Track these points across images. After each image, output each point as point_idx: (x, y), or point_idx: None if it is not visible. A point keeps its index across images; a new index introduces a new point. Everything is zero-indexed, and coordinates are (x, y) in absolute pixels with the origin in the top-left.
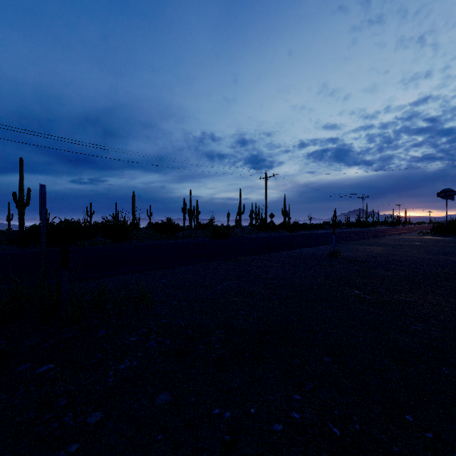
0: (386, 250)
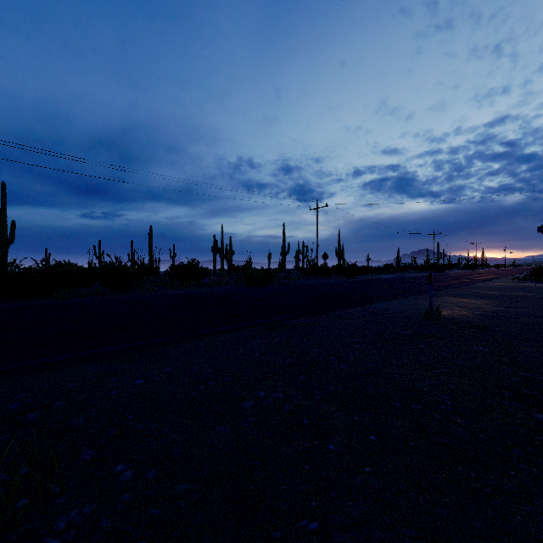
0: (497, 305)
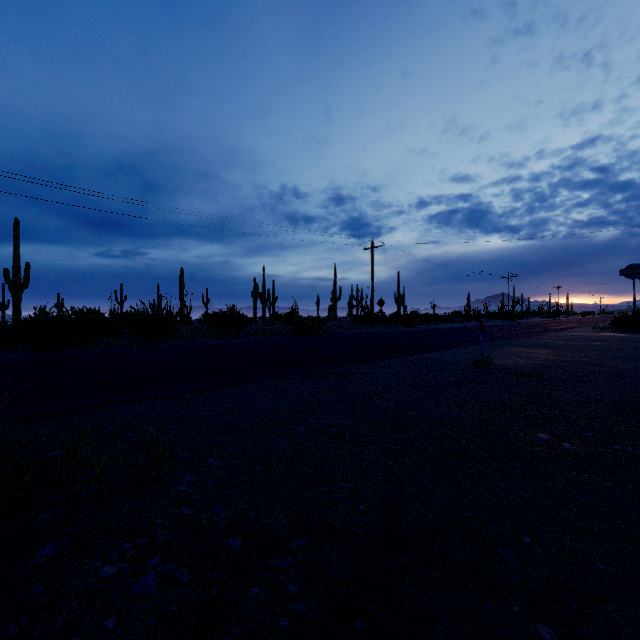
0: (558, 355)
